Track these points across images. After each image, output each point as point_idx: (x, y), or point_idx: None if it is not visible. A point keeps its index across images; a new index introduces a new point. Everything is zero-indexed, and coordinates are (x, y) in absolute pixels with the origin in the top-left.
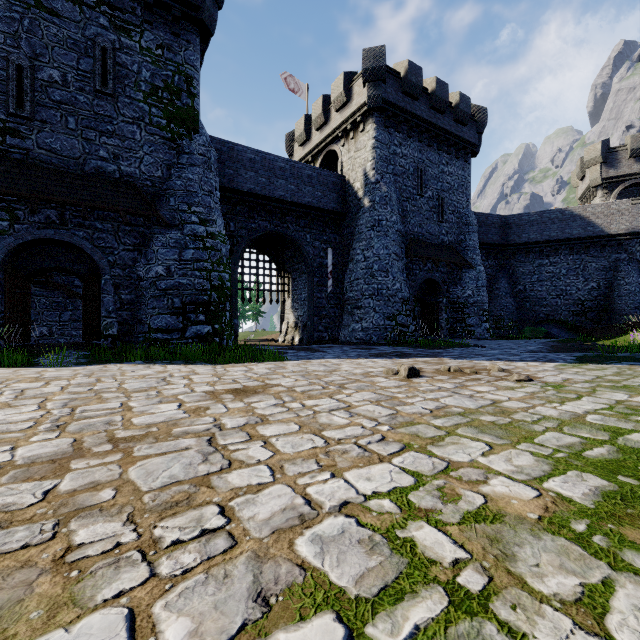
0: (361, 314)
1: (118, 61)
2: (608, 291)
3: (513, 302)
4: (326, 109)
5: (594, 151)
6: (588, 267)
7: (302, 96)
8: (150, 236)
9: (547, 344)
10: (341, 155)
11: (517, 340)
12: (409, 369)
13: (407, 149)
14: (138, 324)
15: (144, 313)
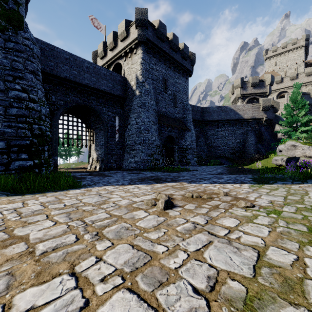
0: (134, 153)
1: None
2: (244, 143)
3: (206, 148)
4: (115, 39)
5: (238, 82)
6: (236, 133)
7: (102, 31)
8: None
9: (224, 168)
10: (124, 66)
11: (210, 166)
12: (165, 202)
13: (159, 67)
14: None
15: None
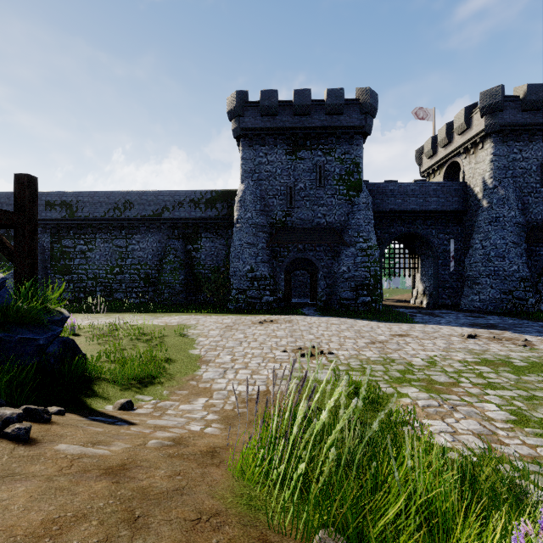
0: (478, 289)
1: (325, 169)
2: None
3: None
4: (449, 133)
5: None
6: None
7: (429, 119)
8: (339, 251)
9: None
10: (463, 166)
11: None
12: (468, 335)
13: (528, 152)
14: (334, 295)
15: (337, 290)
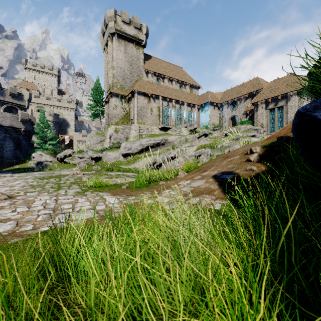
0: None
1: None
2: (2, 149)
3: None
4: None
5: None
6: None
7: None
8: None
9: None
10: None
11: None
12: None
13: None
14: None
15: None
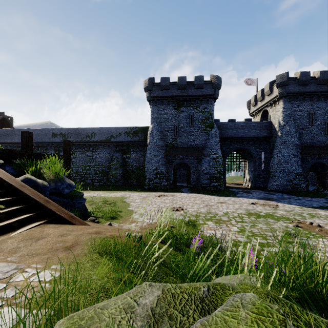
0: (275, 179)
1: (194, 117)
2: None
3: None
4: (263, 94)
5: None
6: None
7: (254, 84)
8: (201, 159)
9: None
10: (269, 112)
11: None
12: (251, 203)
13: (302, 107)
14: (198, 182)
15: (200, 179)
